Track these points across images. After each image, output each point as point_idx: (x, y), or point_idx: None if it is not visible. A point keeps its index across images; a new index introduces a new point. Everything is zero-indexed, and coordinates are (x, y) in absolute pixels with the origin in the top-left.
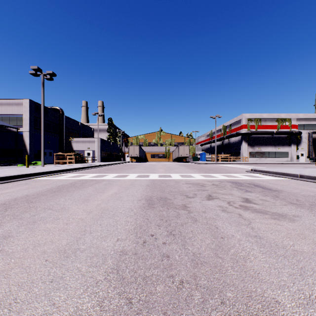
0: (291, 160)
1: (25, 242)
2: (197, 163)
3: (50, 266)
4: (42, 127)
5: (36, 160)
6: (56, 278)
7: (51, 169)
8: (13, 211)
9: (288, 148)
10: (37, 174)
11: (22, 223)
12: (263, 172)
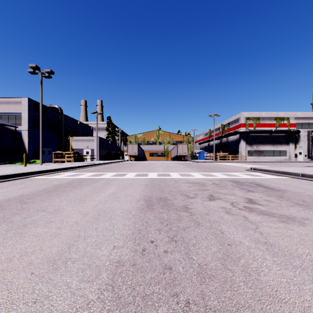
0: (289, 159)
1: (12, 250)
2: (196, 162)
3: (35, 281)
4: (40, 126)
5: (35, 159)
6: (40, 298)
7: (48, 168)
8: (3, 213)
9: (286, 147)
10: (34, 172)
11: (11, 227)
12: (263, 171)
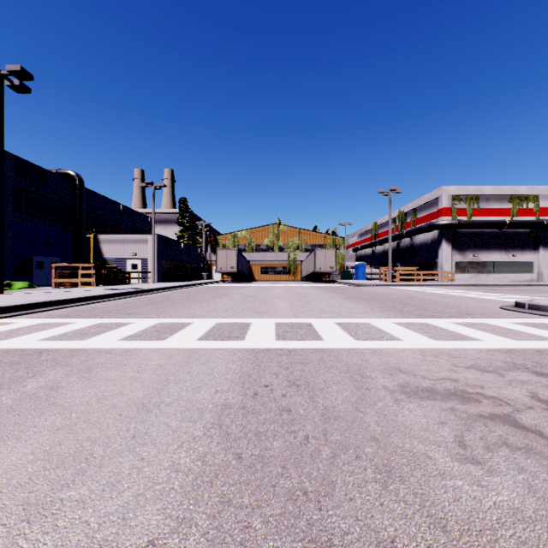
0: (539, 279)
1: None
2: (354, 285)
3: None
4: None
5: (18, 279)
6: None
7: None
8: None
9: (533, 255)
10: None
11: None
12: None
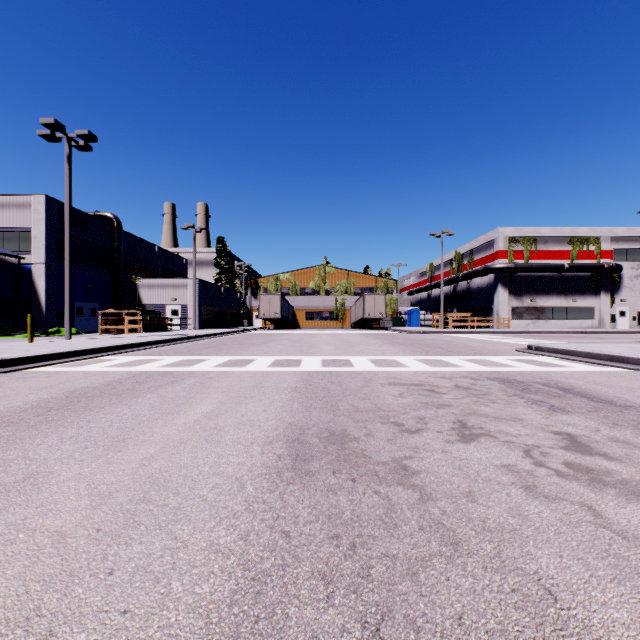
0: (600, 325)
1: None
2: (404, 332)
3: None
4: (67, 253)
5: (61, 326)
6: None
7: (79, 346)
8: None
9: (594, 301)
10: (41, 357)
11: None
12: (560, 353)
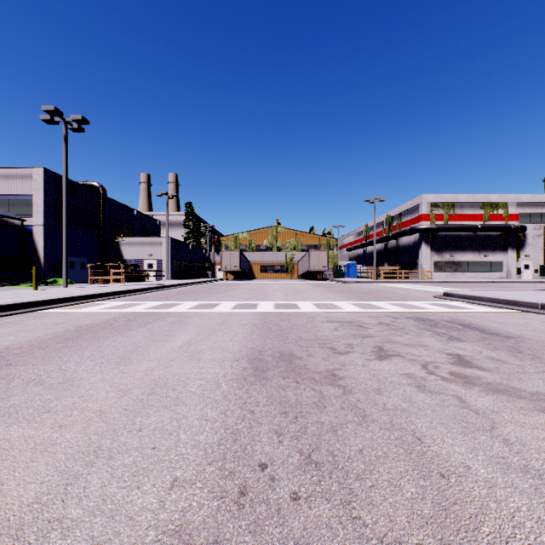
0: (508, 277)
1: None
2: (343, 282)
3: None
4: (64, 217)
5: (56, 277)
6: None
7: (76, 293)
8: None
9: (502, 256)
10: (48, 302)
11: None
12: (468, 299)
